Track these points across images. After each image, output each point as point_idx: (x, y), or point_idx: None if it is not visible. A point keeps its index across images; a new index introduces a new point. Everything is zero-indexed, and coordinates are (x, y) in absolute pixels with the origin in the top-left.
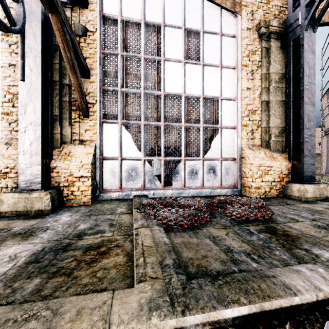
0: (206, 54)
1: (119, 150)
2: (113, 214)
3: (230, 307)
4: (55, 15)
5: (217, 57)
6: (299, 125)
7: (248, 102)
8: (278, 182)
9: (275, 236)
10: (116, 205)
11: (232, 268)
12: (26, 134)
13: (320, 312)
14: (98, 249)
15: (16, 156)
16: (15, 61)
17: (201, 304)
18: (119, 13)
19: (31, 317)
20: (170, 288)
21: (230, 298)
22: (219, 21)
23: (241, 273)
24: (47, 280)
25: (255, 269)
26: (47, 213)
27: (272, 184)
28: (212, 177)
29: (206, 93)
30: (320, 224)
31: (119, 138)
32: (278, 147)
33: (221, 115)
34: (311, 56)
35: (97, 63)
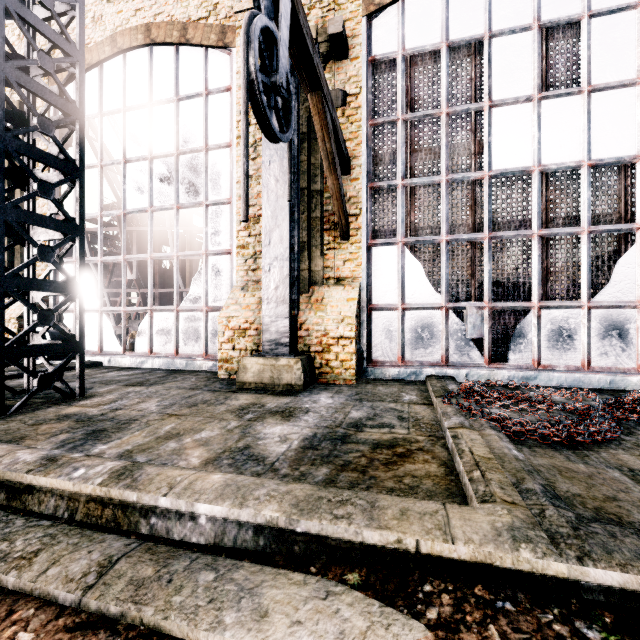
0: (597, 65)
1: (398, 292)
2: (398, 403)
3: None
4: (315, 93)
5: (630, 62)
6: None
7: None
8: None
9: None
10: (399, 390)
11: None
12: (271, 274)
13: None
14: (393, 448)
15: (255, 306)
16: (251, 171)
17: (618, 559)
18: (398, 47)
19: (345, 501)
20: (545, 522)
21: None
22: None
23: None
24: (337, 472)
25: None
26: (298, 389)
27: None
28: (614, 346)
29: (597, 154)
30: None
31: (399, 270)
32: None
33: None
34: None
35: (362, 145)
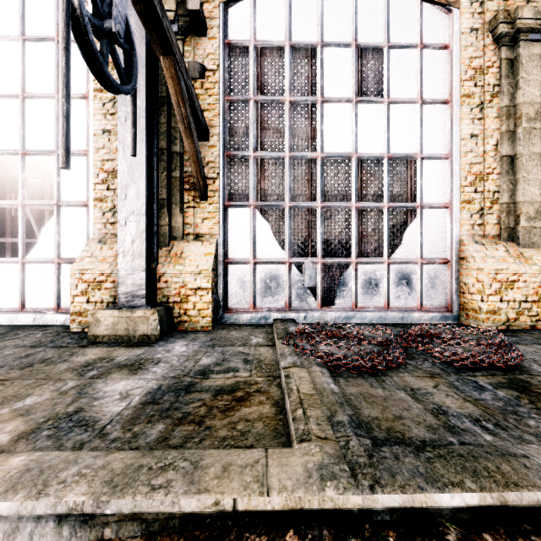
0: (394, 84)
1: (251, 248)
2: (246, 346)
3: (448, 491)
4: (168, 57)
5: (413, 86)
6: None
7: (473, 160)
8: (534, 303)
9: (527, 396)
10: (249, 333)
11: (447, 438)
12: (128, 228)
13: None
14: (233, 393)
15: (112, 259)
16: (110, 126)
17: (400, 481)
18: (251, 36)
19: (168, 466)
20: (348, 454)
21: (446, 479)
22: (418, 25)
23: (465, 446)
24: (172, 428)
25: (489, 443)
26: (154, 339)
27: (522, 307)
28: (404, 291)
29: (394, 149)
30: None
31: (251, 229)
32: (535, 238)
33: (421, 185)
34: None
35: (219, 117)
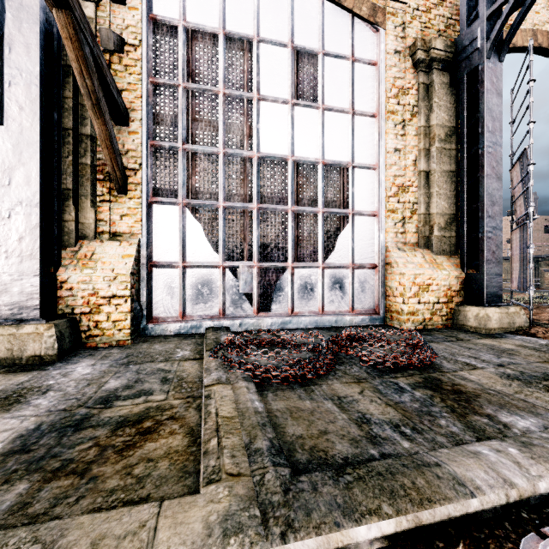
0: (328, 92)
1: (180, 250)
2: (168, 361)
3: (365, 522)
4: (63, 11)
5: (346, 96)
6: (478, 212)
7: (397, 173)
8: (444, 304)
9: (439, 394)
10: (176, 346)
11: (368, 451)
12: (13, 222)
13: (512, 523)
14: (140, 423)
15: None
16: None
17: (316, 519)
18: (180, 16)
19: None
20: (262, 492)
21: (364, 507)
22: (350, 38)
23: (384, 461)
24: (40, 486)
25: (407, 451)
26: (49, 360)
27: (435, 308)
28: (337, 295)
29: (328, 156)
30: (510, 373)
31: (181, 229)
32: (445, 246)
33: (353, 193)
34: (496, 100)
35: (142, 100)
